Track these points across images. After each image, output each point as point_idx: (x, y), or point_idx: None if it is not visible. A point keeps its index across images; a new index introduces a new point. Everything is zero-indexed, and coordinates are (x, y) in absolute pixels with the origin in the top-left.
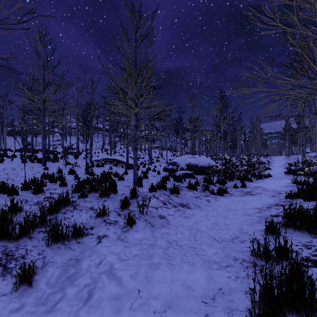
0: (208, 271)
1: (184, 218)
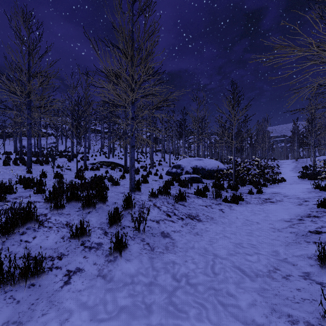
0: None
1: (195, 236)
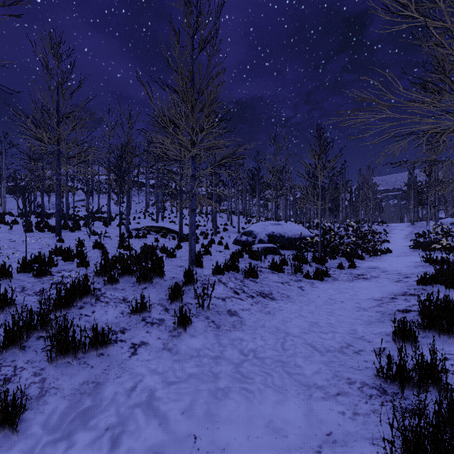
0: (308, 402)
1: (267, 315)
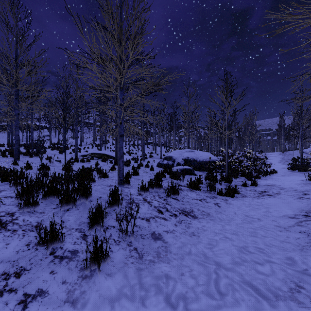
0: None
1: (191, 237)
